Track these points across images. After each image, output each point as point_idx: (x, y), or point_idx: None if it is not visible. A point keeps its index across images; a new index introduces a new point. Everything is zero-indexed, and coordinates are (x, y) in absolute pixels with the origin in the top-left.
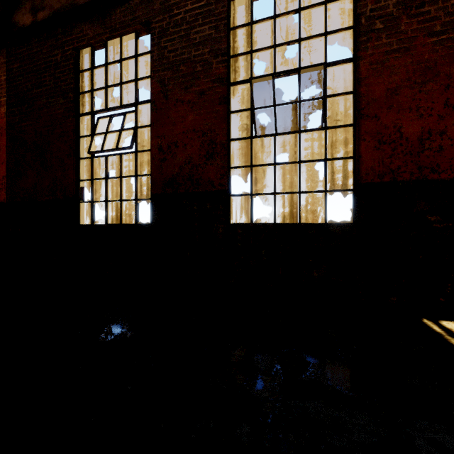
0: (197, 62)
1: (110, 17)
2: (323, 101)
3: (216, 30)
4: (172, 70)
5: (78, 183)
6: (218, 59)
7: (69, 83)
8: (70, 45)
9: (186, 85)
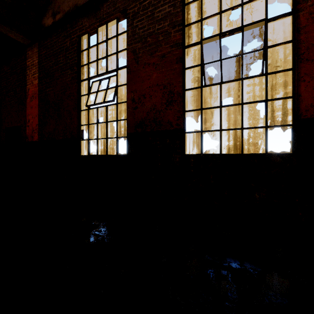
0: (159, 33)
1: (99, 11)
2: (264, 51)
3: (173, 7)
4: (141, 42)
5: (80, 127)
6: (175, 29)
7: (74, 60)
8: (75, 34)
9: (151, 52)
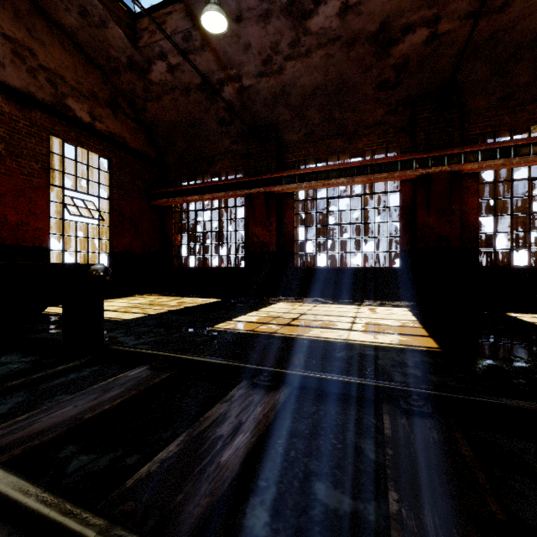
0: None
1: None
2: None
3: None
4: None
5: None
6: None
7: None
8: None
9: None
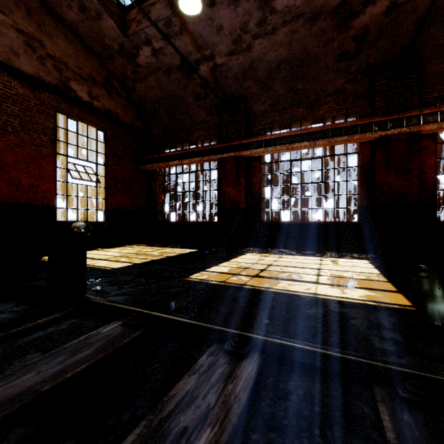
0: None
1: None
2: None
3: None
4: None
5: None
6: None
7: None
8: None
9: None
